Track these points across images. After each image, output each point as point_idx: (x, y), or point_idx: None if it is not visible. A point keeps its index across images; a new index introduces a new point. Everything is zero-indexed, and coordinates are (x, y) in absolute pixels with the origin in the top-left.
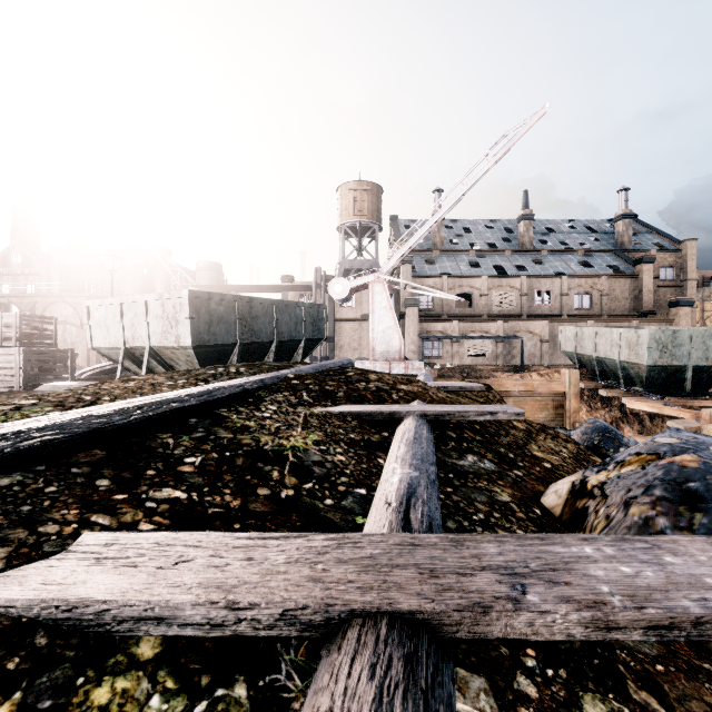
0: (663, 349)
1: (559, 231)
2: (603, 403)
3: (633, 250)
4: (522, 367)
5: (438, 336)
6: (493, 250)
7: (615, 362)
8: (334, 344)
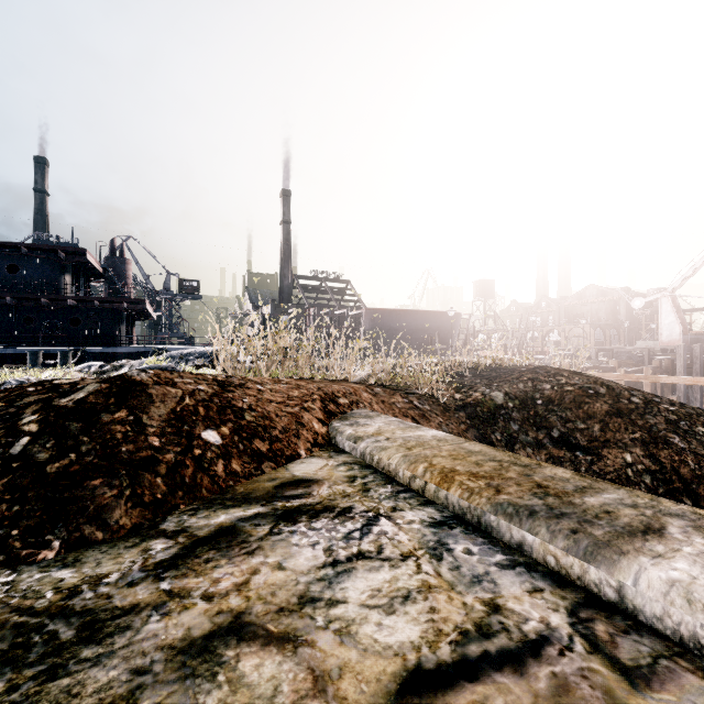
0: None
1: None
2: None
3: None
4: None
5: None
6: None
7: None
8: None
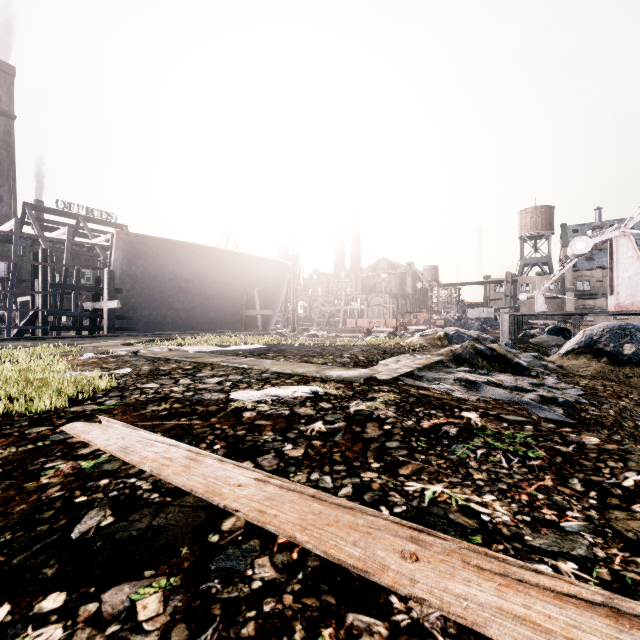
0: None
1: None
2: None
3: None
4: None
5: (589, 308)
6: None
7: None
8: None
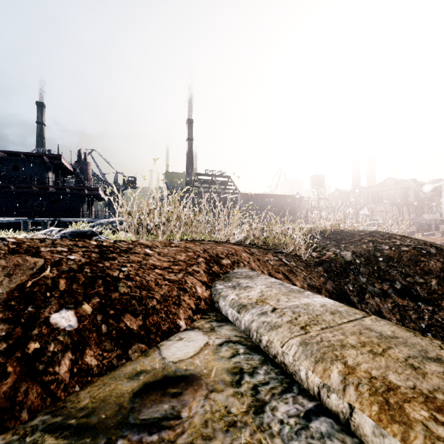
0: None
1: None
2: None
3: None
4: None
5: None
6: None
7: None
8: None
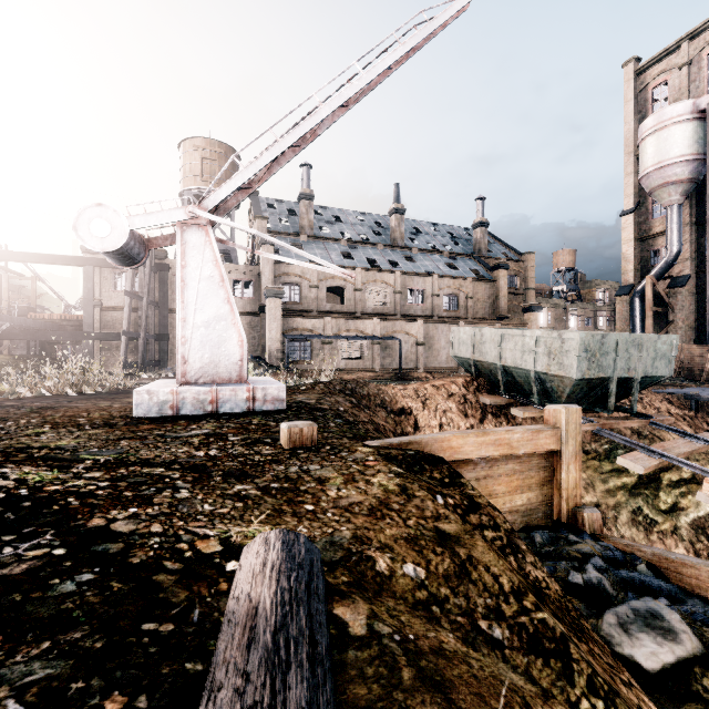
0: (591, 358)
1: (425, 232)
2: (508, 421)
3: (488, 257)
4: (403, 374)
5: (307, 335)
6: (366, 242)
7: (528, 372)
8: (168, 343)
